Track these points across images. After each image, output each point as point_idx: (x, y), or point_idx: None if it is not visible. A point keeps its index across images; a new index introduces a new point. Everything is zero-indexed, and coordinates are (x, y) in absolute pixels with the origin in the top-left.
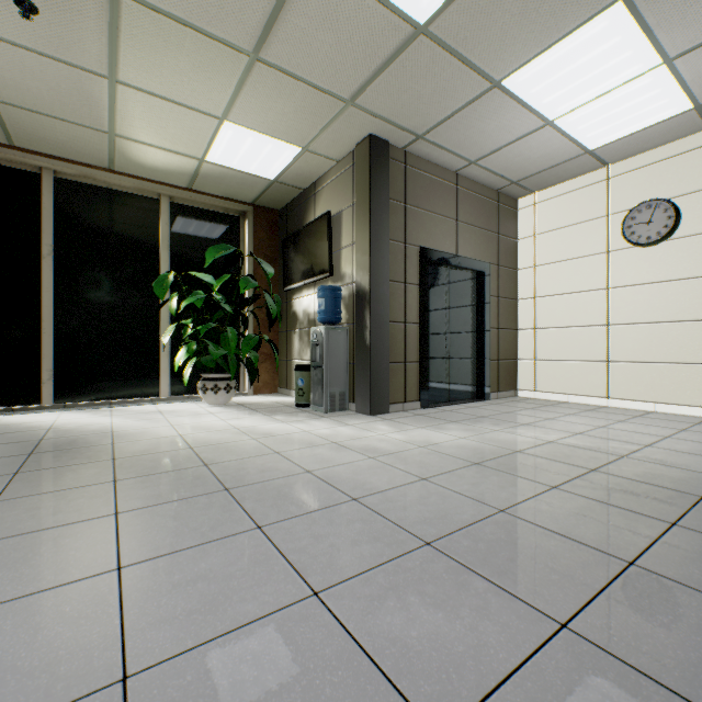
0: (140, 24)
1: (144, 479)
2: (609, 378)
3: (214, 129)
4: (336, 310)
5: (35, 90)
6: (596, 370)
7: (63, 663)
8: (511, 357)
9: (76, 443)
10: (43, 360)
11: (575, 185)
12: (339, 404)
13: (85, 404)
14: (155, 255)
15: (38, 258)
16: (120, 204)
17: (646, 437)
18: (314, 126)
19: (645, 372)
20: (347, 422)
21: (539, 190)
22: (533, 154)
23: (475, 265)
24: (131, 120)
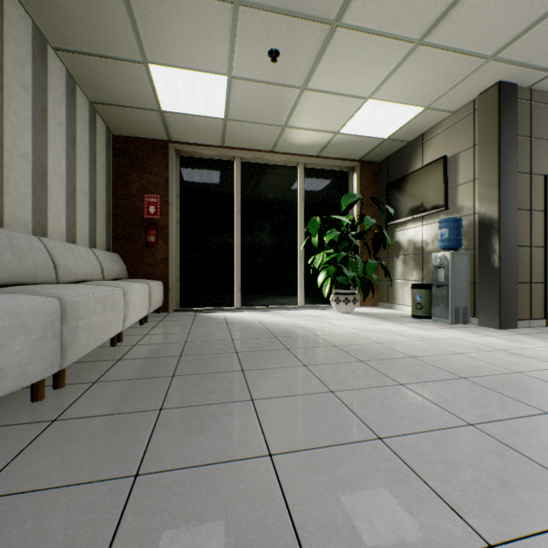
0: (341, 44)
1: (381, 362)
2: None
3: (357, 108)
4: (458, 238)
5: (252, 107)
6: None
7: (538, 485)
8: None
9: (292, 333)
10: (235, 278)
11: None
12: (461, 317)
13: (257, 307)
14: (294, 206)
15: (233, 214)
16: (274, 174)
17: None
18: (444, 87)
19: None
20: (484, 334)
21: None
22: None
23: None
24: (301, 114)
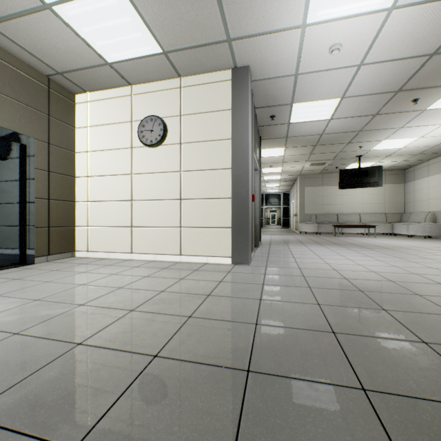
0: None
1: None
2: (133, 239)
3: None
4: None
5: None
6: (125, 233)
7: None
8: (69, 224)
9: None
10: None
11: (113, 94)
12: None
13: None
14: None
15: None
16: None
17: (103, 291)
18: None
19: (151, 233)
20: None
21: (90, 90)
22: (57, 43)
23: (11, 136)
24: None
